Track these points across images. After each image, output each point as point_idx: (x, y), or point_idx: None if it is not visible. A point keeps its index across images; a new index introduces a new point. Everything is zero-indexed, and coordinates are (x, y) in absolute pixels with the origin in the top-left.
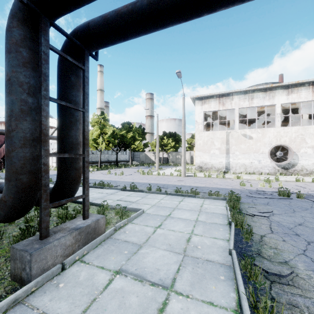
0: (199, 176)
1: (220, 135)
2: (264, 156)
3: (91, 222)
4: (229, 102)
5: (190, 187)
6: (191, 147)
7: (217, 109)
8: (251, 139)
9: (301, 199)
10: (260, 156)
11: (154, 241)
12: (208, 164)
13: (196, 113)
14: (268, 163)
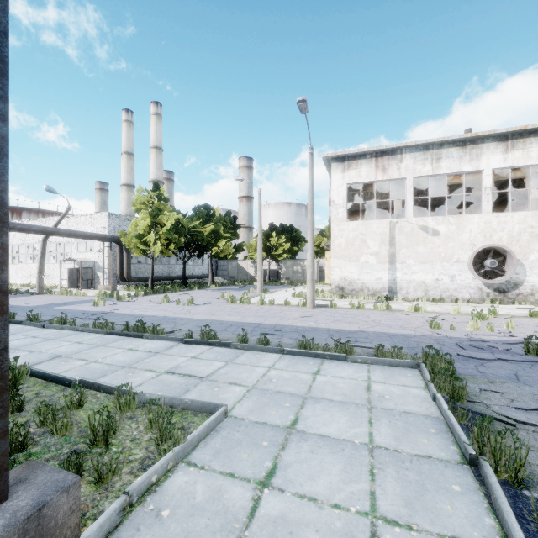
0: (342, 307)
1: (378, 228)
2: (460, 268)
3: (0, 535)
4: (396, 165)
5: (328, 333)
6: (320, 252)
7: (373, 178)
8: (437, 236)
9: None
10: (453, 267)
11: None
12: (355, 282)
13: (333, 187)
14: (468, 280)
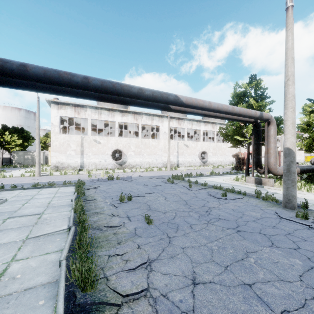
0: (56, 175)
1: (76, 139)
2: (108, 157)
3: None
4: (84, 112)
5: (46, 183)
6: (45, 147)
7: (73, 116)
8: (100, 144)
9: (118, 180)
10: (106, 156)
11: (25, 208)
12: (64, 163)
13: (52, 116)
14: (111, 161)
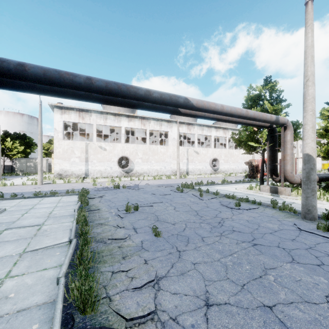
0: (59, 183)
1: (80, 145)
2: (114, 164)
3: None
4: (88, 117)
5: (49, 191)
6: (49, 154)
7: (77, 121)
8: (106, 151)
9: (125, 188)
10: (112, 164)
11: (25, 218)
12: (68, 171)
13: (55, 121)
14: (117, 169)
